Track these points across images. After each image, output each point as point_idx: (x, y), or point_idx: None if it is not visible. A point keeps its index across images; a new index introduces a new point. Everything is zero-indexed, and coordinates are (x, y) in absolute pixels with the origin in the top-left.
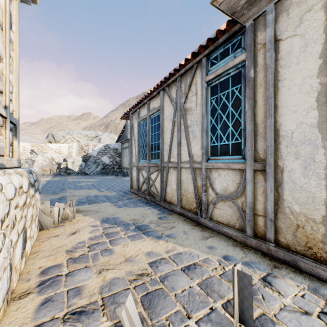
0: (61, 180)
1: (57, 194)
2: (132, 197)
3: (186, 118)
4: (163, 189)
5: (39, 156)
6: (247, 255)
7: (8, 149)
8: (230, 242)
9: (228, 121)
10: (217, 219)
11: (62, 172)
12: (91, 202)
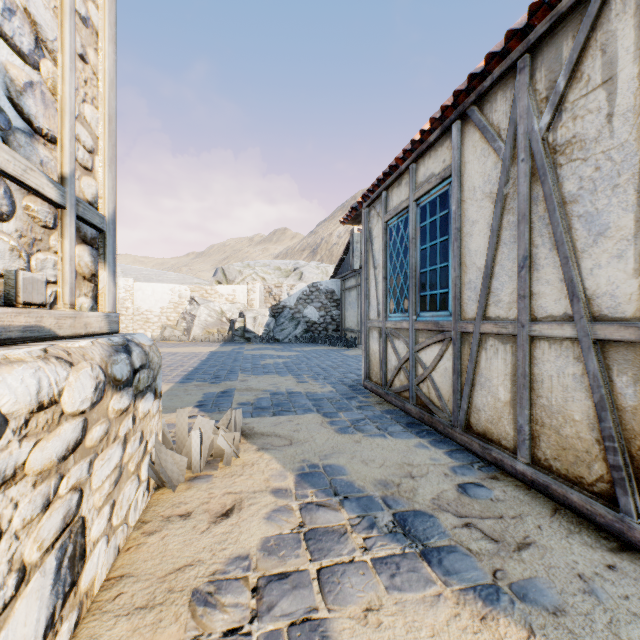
0: (232, 351)
1: (219, 383)
2: (369, 402)
3: (557, 177)
4: (459, 395)
5: (202, 307)
6: None
7: (68, 288)
8: None
9: None
10: None
11: (237, 337)
12: (278, 410)
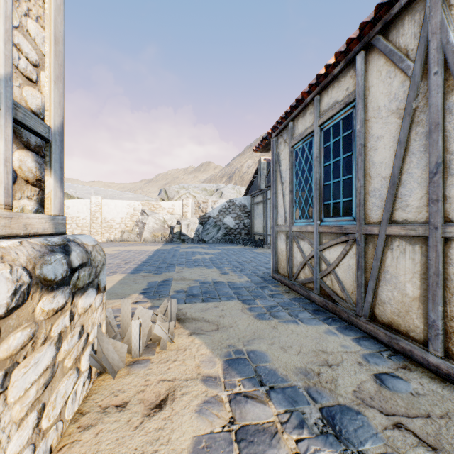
0: (171, 249)
1: (160, 274)
2: (279, 291)
3: None
4: (363, 289)
5: (150, 217)
6: None
7: (2, 188)
8: None
9: None
10: None
11: (175, 239)
12: (206, 297)
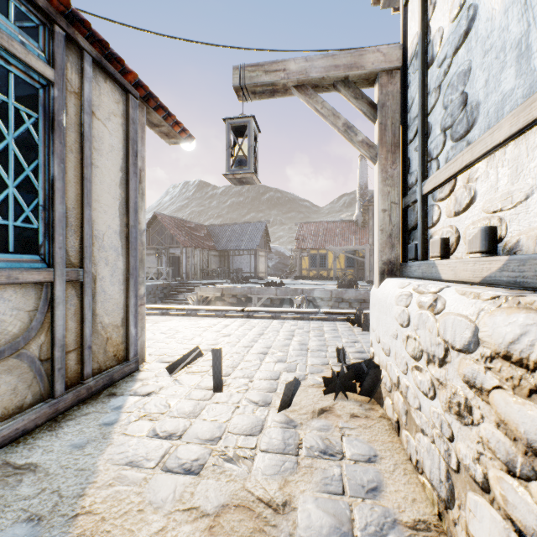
0: None
1: None
2: None
3: None
4: None
5: None
6: (91, 412)
7: None
8: (43, 434)
9: (5, 170)
10: None
11: None
12: None
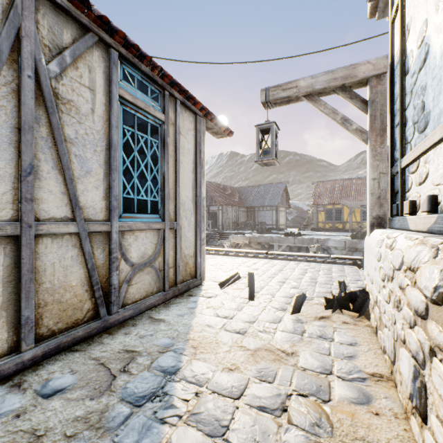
0: None
1: None
2: None
3: (60, 118)
4: None
5: None
6: (181, 302)
7: None
8: (162, 308)
9: (147, 173)
10: (134, 299)
11: None
12: None
